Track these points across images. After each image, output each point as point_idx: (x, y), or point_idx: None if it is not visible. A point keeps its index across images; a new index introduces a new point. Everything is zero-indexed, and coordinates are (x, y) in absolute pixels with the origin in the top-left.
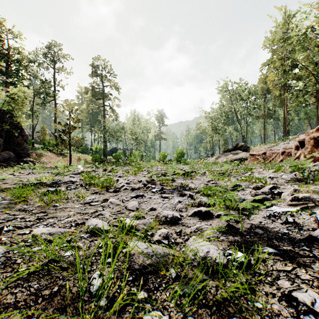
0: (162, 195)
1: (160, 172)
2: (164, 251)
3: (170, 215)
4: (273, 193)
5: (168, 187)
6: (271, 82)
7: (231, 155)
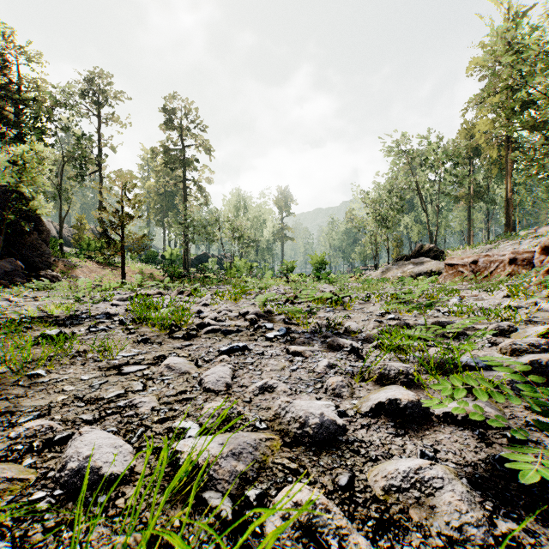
0: (289, 348)
1: (284, 296)
2: None
3: (315, 418)
4: None
5: (301, 328)
6: (482, 136)
7: (411, 266)
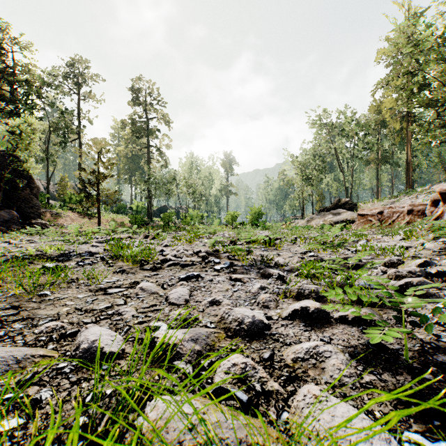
0: (232, 276)
1: (228, 238)
2: (240, 436)
3: (248, 318)
4: (428, 273)
5: (241, 262)
6: (388, 111)
7: (330, 216)
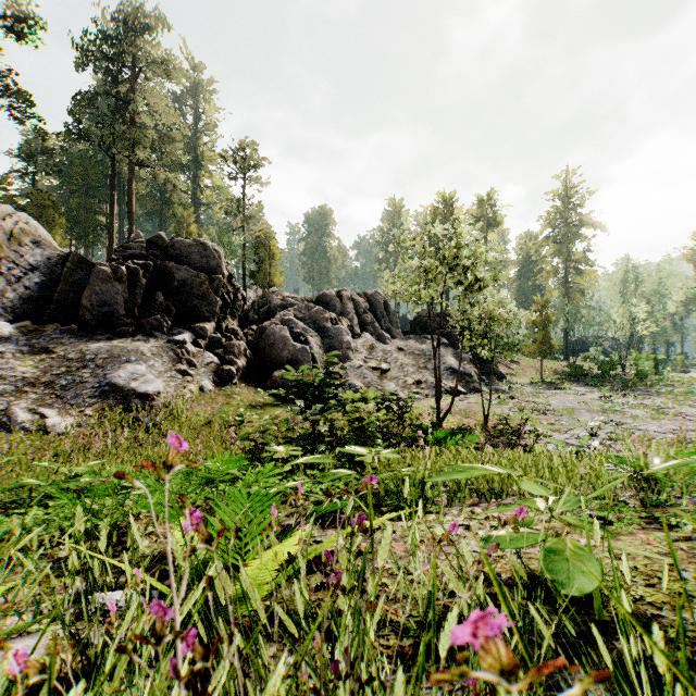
0: None
1: None
2: None
3: None
4: None
5: None
6: None
7: None
